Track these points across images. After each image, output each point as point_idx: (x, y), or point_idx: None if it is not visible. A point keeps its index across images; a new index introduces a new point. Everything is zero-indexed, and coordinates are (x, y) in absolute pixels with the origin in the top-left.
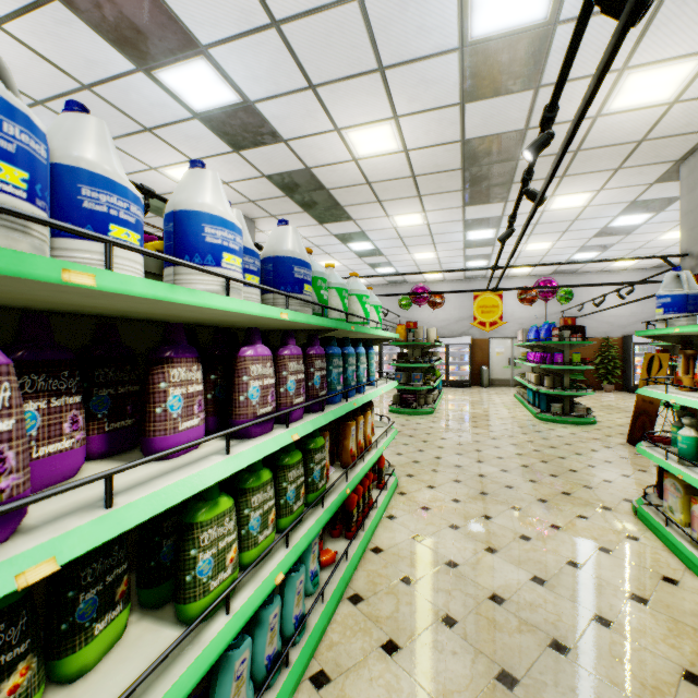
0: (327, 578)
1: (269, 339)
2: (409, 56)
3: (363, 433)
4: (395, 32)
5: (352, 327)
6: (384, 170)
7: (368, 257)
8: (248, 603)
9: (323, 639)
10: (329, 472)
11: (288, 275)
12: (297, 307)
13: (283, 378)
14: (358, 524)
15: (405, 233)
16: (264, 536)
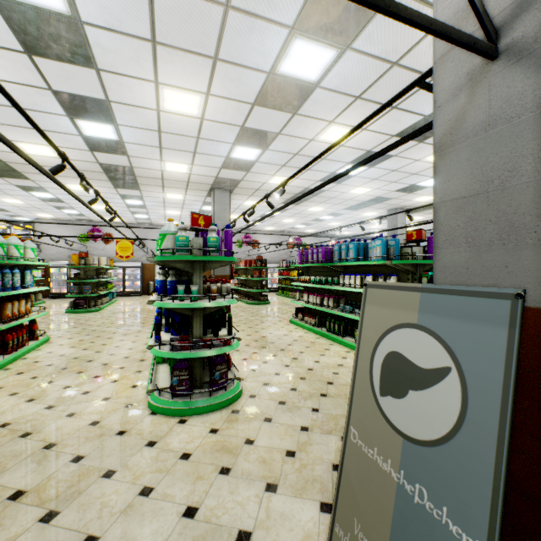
0: None
1: None
2: (52, 130)
3: (19, 310)
4: (41, 121)
5: (7, 261)
6: (51, 163)
7: (52, 202)
8: None
9: None
10: None
11: None
12: None
13: None
14: (14, 349)
15: (79, 193)
16: None
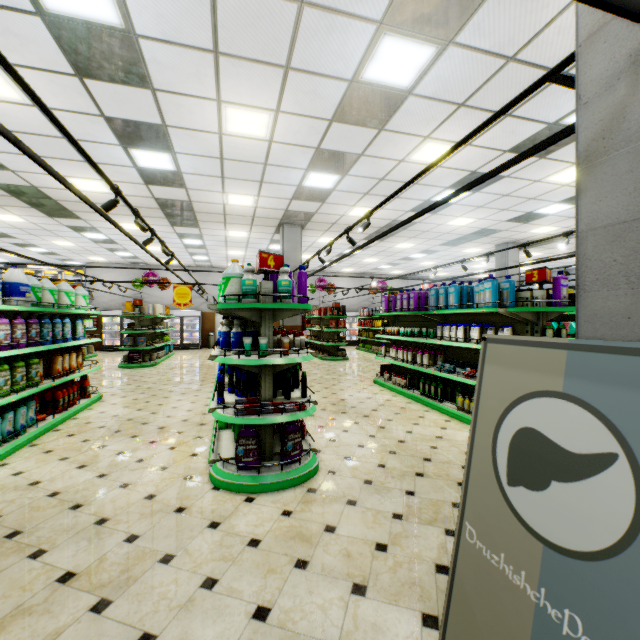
0: (41, 419)
1: (5, 315)
2: (105, 162)
3: (70, 364)
4: (93, 153)
5: (57, 310)
6: (103, 199)
7: (104, 244)
8: (1, 402)
9: (37, 439)
10: (45, 381)
11: (18, 290)
12: (23, 303)
13: (15, 332)
14: (65, 408)
15: (133, 233)
16: (6, 388)
